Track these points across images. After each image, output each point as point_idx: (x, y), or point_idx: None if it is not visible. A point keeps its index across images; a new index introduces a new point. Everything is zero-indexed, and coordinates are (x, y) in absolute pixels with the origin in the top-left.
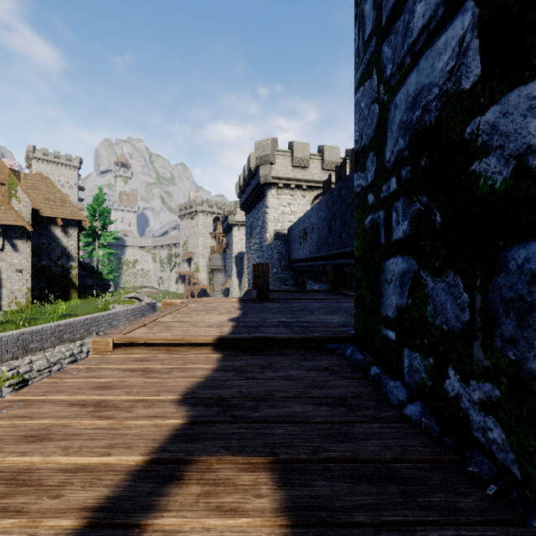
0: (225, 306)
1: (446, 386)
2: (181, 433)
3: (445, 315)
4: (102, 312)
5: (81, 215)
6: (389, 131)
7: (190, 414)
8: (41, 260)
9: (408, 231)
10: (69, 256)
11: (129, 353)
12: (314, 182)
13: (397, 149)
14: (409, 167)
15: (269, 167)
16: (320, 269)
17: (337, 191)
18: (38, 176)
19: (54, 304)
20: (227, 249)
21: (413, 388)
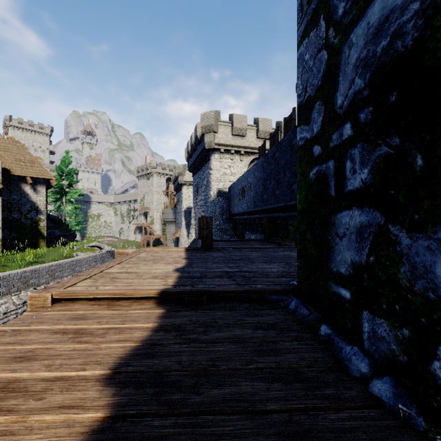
0: (172, 256)
1: (434, 369)
2: (97, 438)
3: (432, 280)
4: (66, 259)
5: (49, 174)
6: (341, 74)
7: (115, 402)
8: (12, 213)
9: (369, 180)
10: (38, 210)
11: (67, 308)
12: (250, 149)
13: (352, 91)
14: (370, 108)
15: (212, 135)
16: (256, 221)
17: (272, 154)
18: (9, 139)
19: (24, 252)
20: (177, 205)
21: (376, 358)
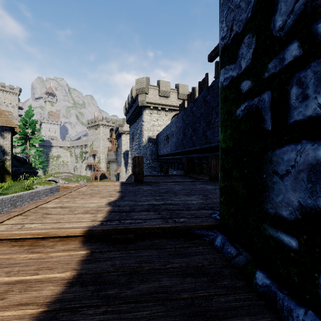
0: (108, 190)
1: None
2: None
3: None
4: (26, 191)
5: (13, 123)
6: None
7: None
8: None
9: None
10: (4, 152)
11: None
12: (173, 107)
13: (302, 2)
14: None
15: (144, 95)
16: (177, 161)
17: (190, 108)
18: None
19: None
20: (118, 149)
21: None
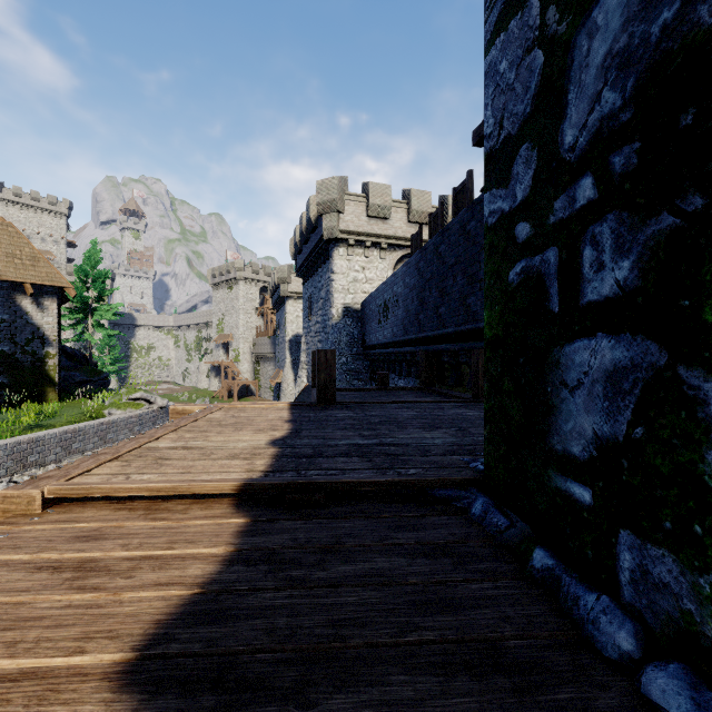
0: (267, 417)
1: None
2: None
3: None
4: (91, 421)
5: (63, 280)
6: (572, 87)
7: None
8: None
9: (632, 281)
10: (45, 339)
11: (70, 518)
12: (397, 240)
13: (597, 116)
14: (635, 144)
15: (335, 216)
16: (407, 358)
17: (433, 247)
18: None
19: (20, 409)
20: (278, 331)
21: (650, 622)
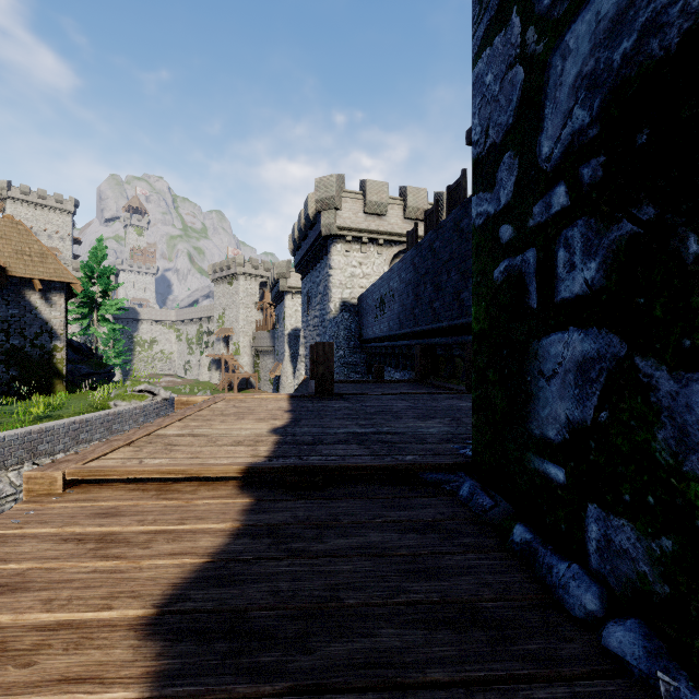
0: (268, 407)
1: None
2: None
3: None
4: (97, 412)
5: (70, 276)
6: (548, 103)
7: (160, 669)
8: (10, 338)
9: (598, 280)
10: (53, 333)
11: (89, 497)
12: (394, 236)
13: (569, 131)
14: (601, 158)
15: (333, 213)
16: (403, 351)
17: (428, 243)
18: (6, 219)
19: (29, 401)
20: (277, 325)
21: (613, 585)
